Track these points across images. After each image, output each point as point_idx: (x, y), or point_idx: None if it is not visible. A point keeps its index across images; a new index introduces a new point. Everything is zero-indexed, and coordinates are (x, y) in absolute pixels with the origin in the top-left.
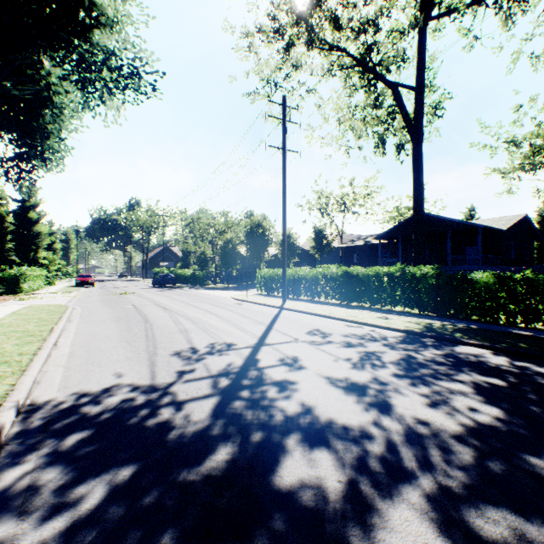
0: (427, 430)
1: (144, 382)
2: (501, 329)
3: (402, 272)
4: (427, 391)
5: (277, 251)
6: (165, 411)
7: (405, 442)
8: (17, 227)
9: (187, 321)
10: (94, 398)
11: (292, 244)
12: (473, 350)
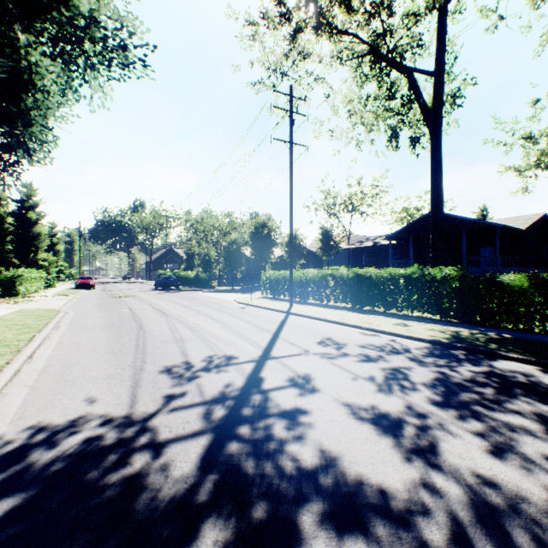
0: (502, 498)
1: (119, 411)
2: (540, 339)
3: (421, 274)
4: (480, 428)
5: (283, 252)
6: (137, 460)
7: (477, 522)
8: (16, 228)
9: (185, 328)
10: (51, 435)
11: (299, 245)
12: (516, 366)
